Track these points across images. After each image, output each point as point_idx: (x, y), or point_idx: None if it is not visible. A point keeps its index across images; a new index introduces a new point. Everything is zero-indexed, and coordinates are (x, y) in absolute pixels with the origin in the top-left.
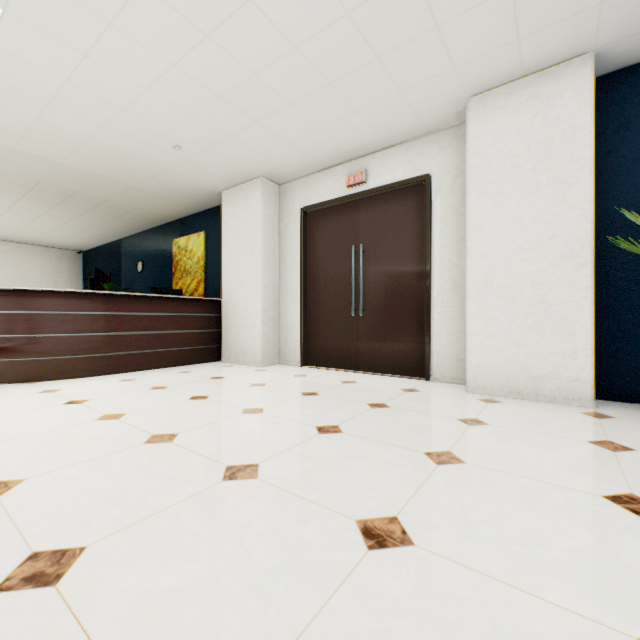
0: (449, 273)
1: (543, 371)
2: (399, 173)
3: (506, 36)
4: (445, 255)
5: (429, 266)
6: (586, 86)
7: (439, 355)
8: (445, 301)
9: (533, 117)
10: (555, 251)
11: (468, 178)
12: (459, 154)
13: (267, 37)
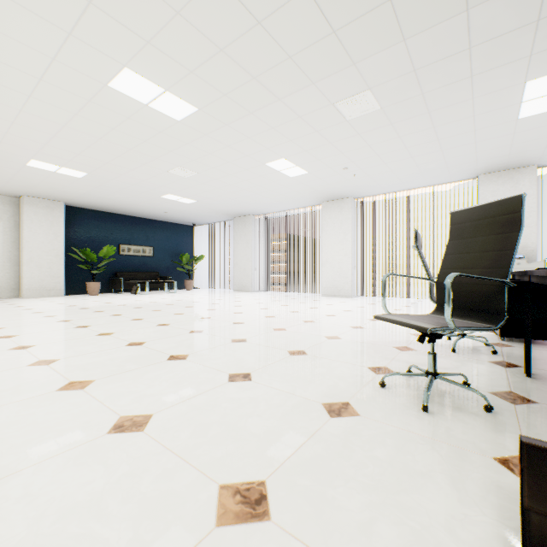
0: (8, 254)
1: (51, 288)
2: None
3: (48, 195)
4: (6, 247)
5: None
6: (63, 211)
7: (3, 288)
8: (6, 265)
9: (48, 212)
10: (55, 253)
11: (24, 223)
12: (13, 208)
13: None
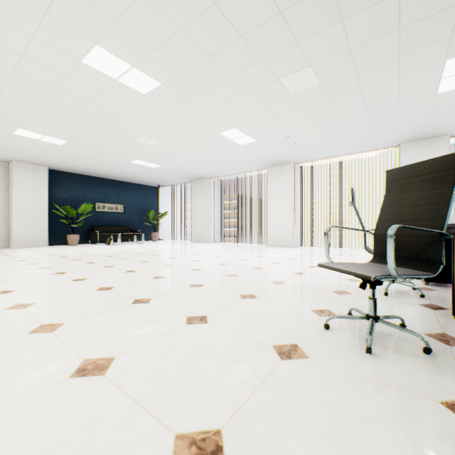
0: None
1: (37, 239)
2: None
3: (34, 160)
4: None
5: None
6: (47, 174)
7: None
8: None
9: (34, 175)
10: (40, 210)
11: (14, 184)
12: (4, 171)
13: None
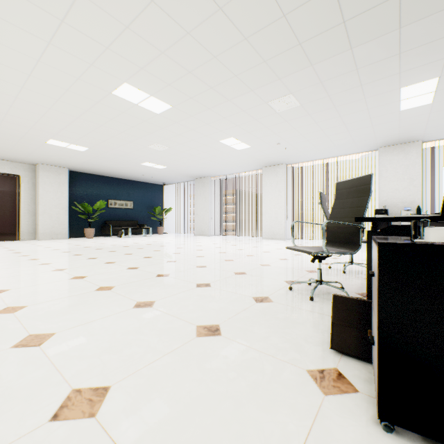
0: (28, 207)
1: (59, 233)
2: (6, 170)
3: (57, 163)
4: (26, 202)
5: (20, 204)
6: (67, 174)
7: (24, 232)
8: (26, 216)
9: (57, 176)
10: (62, 207)
11: (40, 184)
12: (31, 173)
13: (8, 146)
